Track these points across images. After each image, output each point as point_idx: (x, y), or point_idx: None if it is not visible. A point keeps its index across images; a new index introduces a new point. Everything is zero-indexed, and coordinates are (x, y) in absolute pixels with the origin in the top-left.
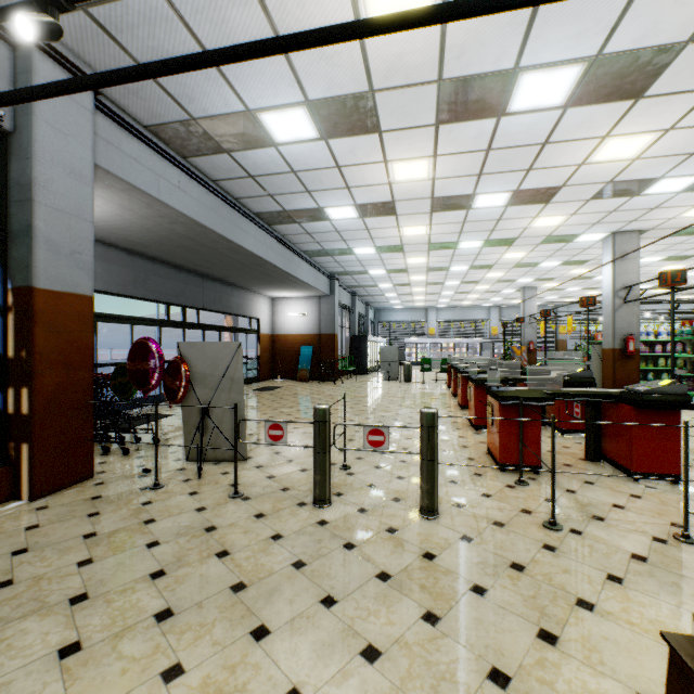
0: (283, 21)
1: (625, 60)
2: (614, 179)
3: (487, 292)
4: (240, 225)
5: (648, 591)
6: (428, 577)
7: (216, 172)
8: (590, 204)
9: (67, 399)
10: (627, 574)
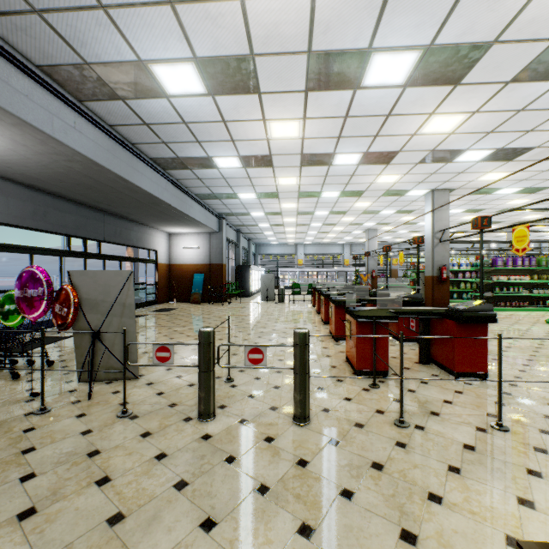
0: None
1: (449, 51)
2: (435, 148)
3: (342, 232)
4: (136, 167)
5: (481, 478)
6: (303, 485)
7: (112, 118)
8: (418, 167)
9: None
10: (463, 463)
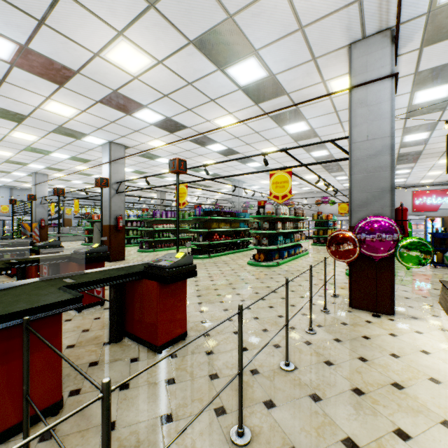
0: None
1: None
2: (119, 90)
3: None
4: None
5: None
6: None
7: None
8: (98, 107)
9: None
10: None
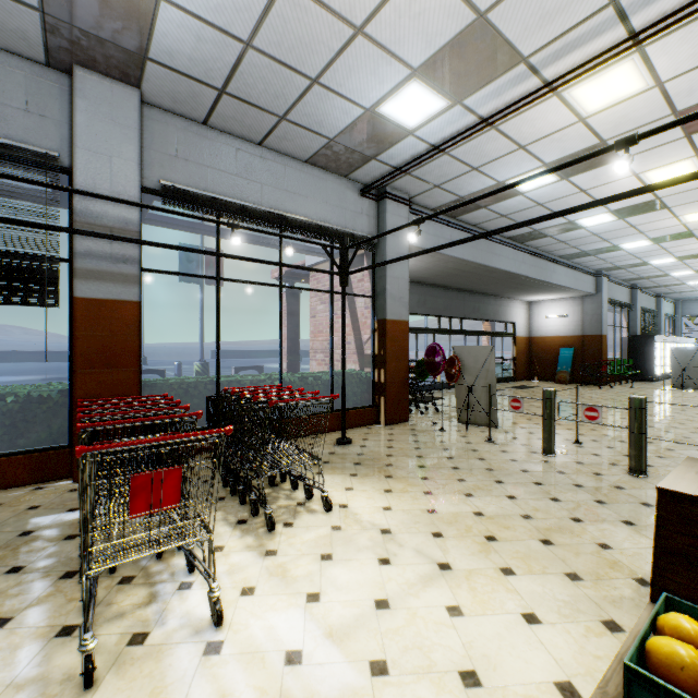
0: (520, 137)
1: None
2: None
3: None
4: (494, 251)
5: None
6: (611, 493)
7: (475, 220)
8: None
9: (398, 377)
10: None
